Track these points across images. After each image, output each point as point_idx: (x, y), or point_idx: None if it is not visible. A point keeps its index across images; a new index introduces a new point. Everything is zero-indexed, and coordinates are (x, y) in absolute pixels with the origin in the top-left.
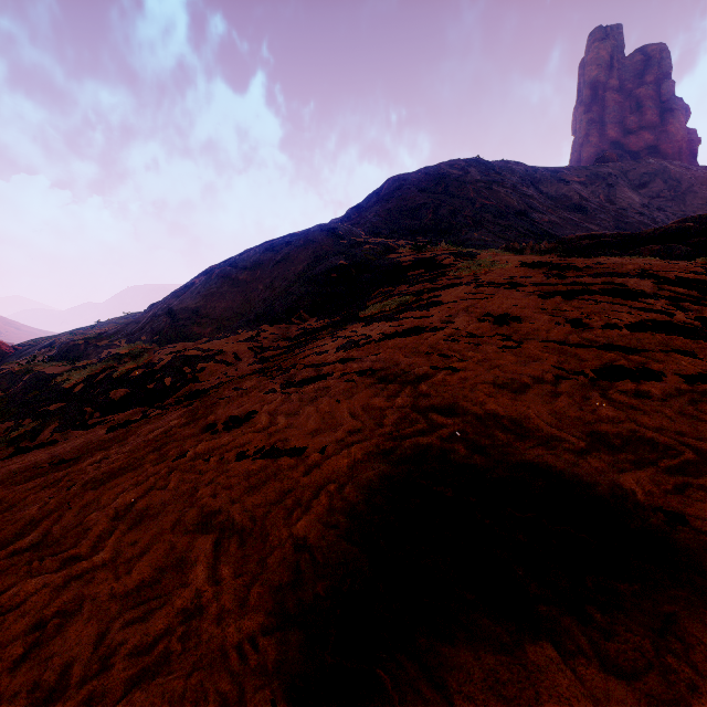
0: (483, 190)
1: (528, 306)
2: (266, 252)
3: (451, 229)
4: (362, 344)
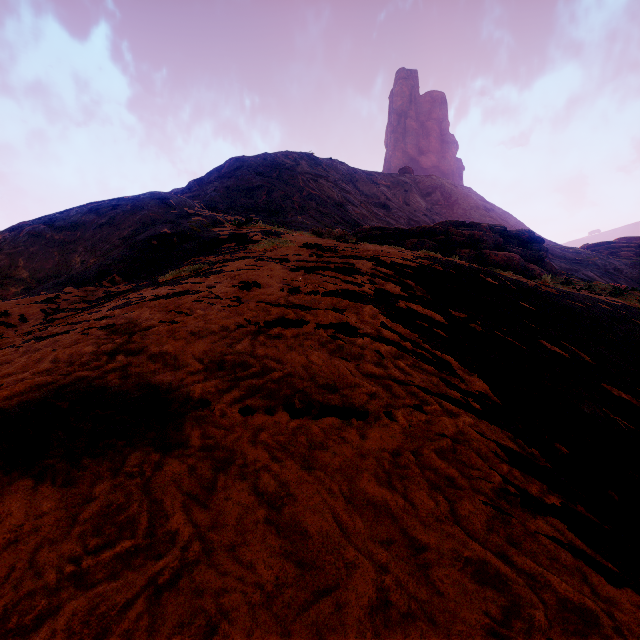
0: (310, 181)
1: (277, 277)
2: (89, 213)
3: (280, 211)
4: (133, 304)
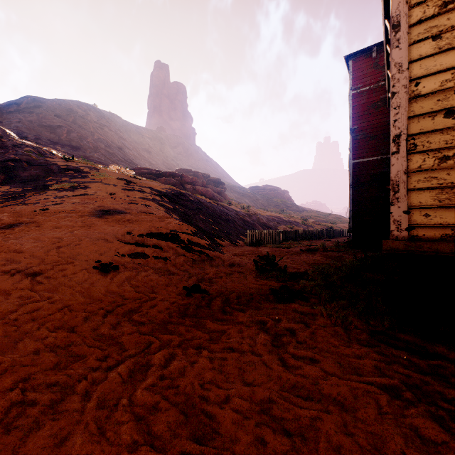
0: (99, 129)
1: (118, 191)
2: None
3: (80, 147)
4: (66, 197)
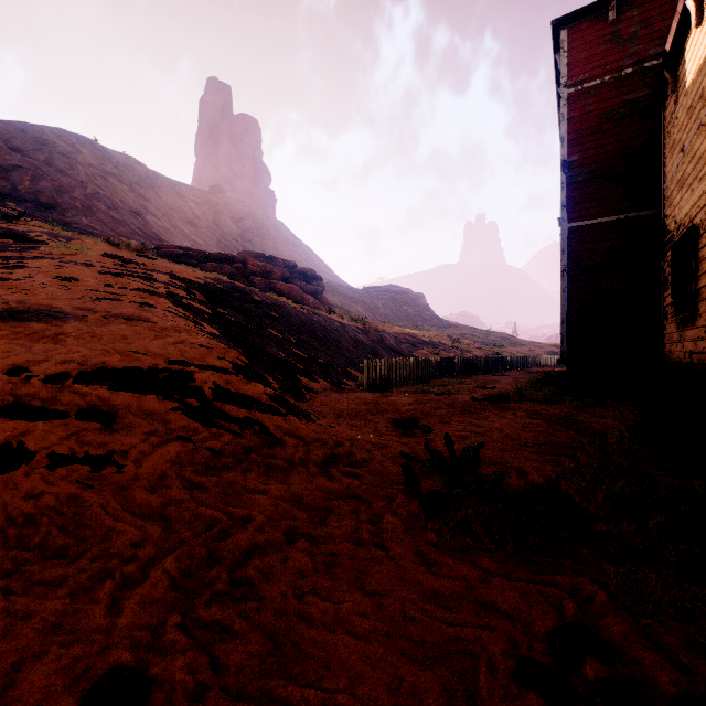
0: (97, 177)
1: (90, 276)
2: None
3: (55, 206)
4: None
